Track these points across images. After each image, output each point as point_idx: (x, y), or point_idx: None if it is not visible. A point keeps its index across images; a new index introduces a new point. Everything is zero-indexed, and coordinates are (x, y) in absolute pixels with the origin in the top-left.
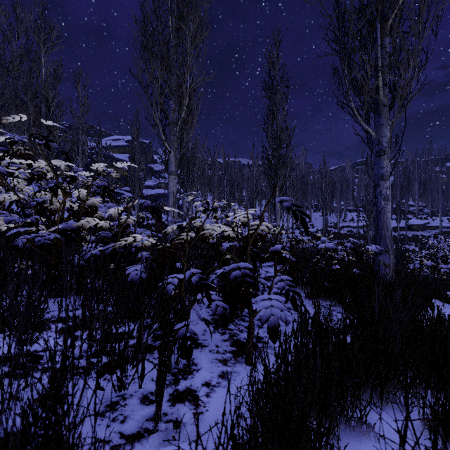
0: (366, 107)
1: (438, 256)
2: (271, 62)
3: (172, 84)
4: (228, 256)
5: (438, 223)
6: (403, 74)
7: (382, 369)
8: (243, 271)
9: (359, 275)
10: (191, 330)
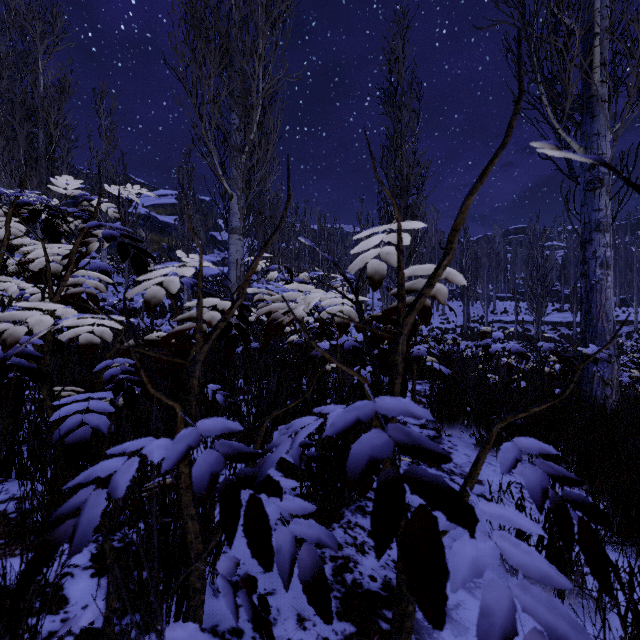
0: (569, 103)
1: None
2: (393, 58)
3: (234, 84)
4: (328, 367)
5: (631, 316)
6: None
7: None
8: (398, 435)
9: (571, 401)
10: None
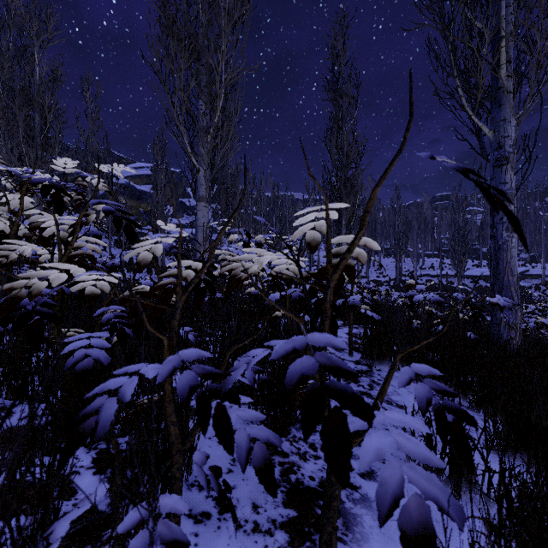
0: (481, 94)
1: (547, 313)
2: (335, 53)
3: (201, 76)
4: (279, 314)
5: (539, 271)
6: (539, 42)
7: None
8: (322, 359)
9: (480, 342)
10: (173, 530)
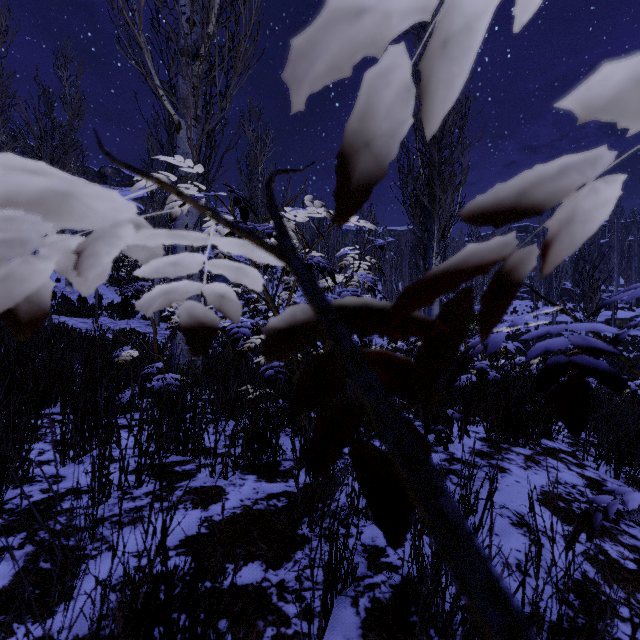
0: None
1: None
2: None
3: None
4: None
5: None
6: None
7: None
8: None
9: None
10: None
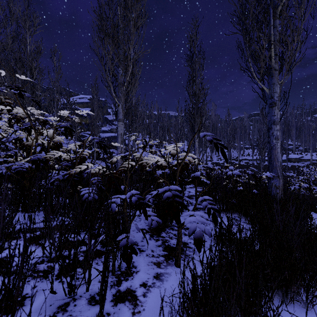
0: (262, 71)
1: (310, 181)
2: (191, 40)
3: (120, 56)
4: (161, 181)
5: (309, 157)
6: (289, 46)
7: (287, 272)
8: (173, 193)
9: (258, 194)
10: (131, 241)
